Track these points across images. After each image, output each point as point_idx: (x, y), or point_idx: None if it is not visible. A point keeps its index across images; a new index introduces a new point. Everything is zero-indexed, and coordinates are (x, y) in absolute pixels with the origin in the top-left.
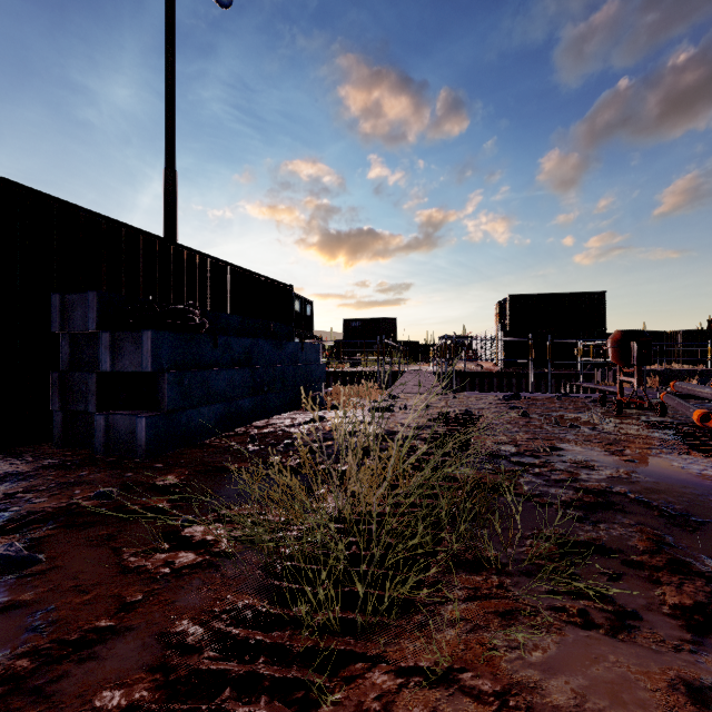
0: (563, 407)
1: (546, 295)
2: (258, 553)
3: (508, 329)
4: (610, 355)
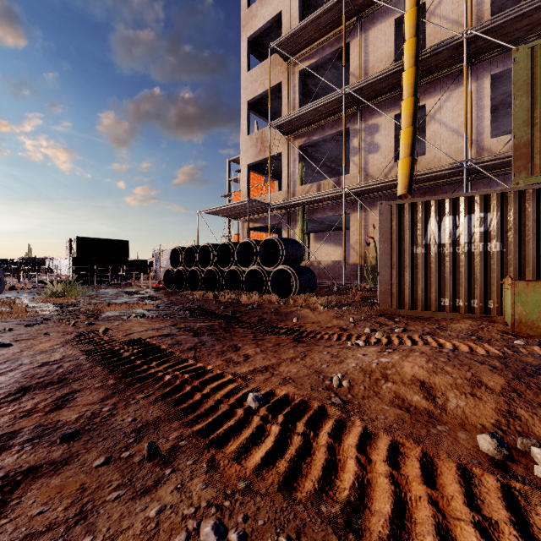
0: (98, 286)
1: (99, 239)
2: (54, 296)
3: (77, 256)
4: (110, 272)
